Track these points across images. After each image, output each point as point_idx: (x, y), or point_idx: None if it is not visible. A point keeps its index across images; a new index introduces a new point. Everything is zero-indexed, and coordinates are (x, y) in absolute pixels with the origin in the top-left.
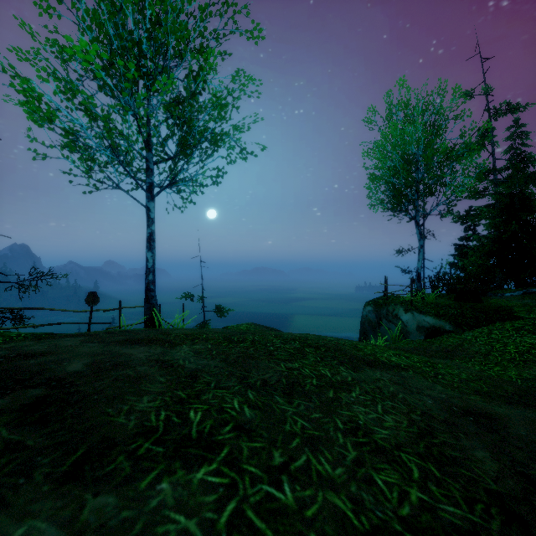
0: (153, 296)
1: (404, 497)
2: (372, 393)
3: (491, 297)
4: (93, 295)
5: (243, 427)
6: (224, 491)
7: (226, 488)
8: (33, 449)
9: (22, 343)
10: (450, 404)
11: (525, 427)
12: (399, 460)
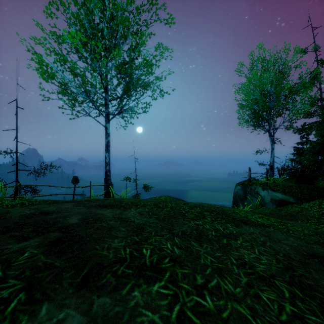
0: (109, 179)
1: (281, 308)
2: (250, 241)
3: (319, 181)
4: (75, 178)
5: (175, 260)
6: (171, 298)
7: (172, 297)
8: (59, 268)
9: (41, 206)
10: (301, 250)
11: None
12: (275, 284)
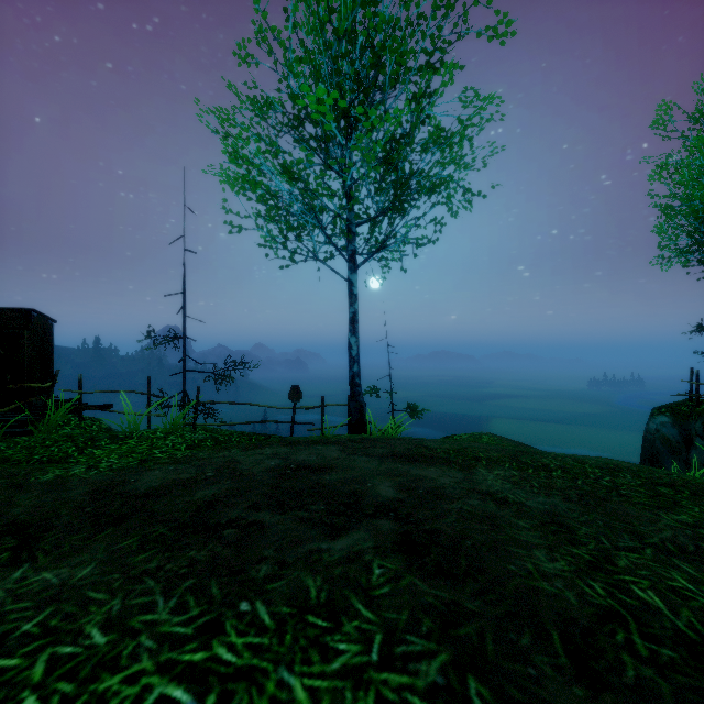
0: (360, 392)
1: None
2: None
3: None
4: (296, 389)
5: None
6: None
7: None
8: (485, 618)
9: (279, 450)
10: None
11: None
12: None
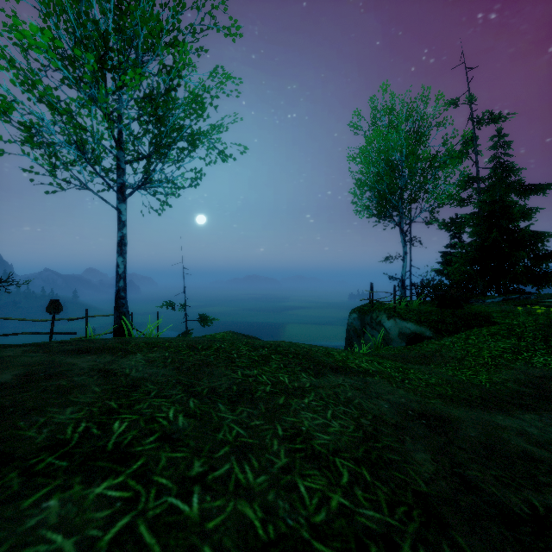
0: (124, 303)
1: (323, 503)
2: (326, 398)
3: (473, 304)
4: (55, 303)
5: (170, 437)
6: (122, 505)
7: (125, 502)
8: None
9: None
10: (406, 408)
11: (477, 429)
12: (332, 465)
